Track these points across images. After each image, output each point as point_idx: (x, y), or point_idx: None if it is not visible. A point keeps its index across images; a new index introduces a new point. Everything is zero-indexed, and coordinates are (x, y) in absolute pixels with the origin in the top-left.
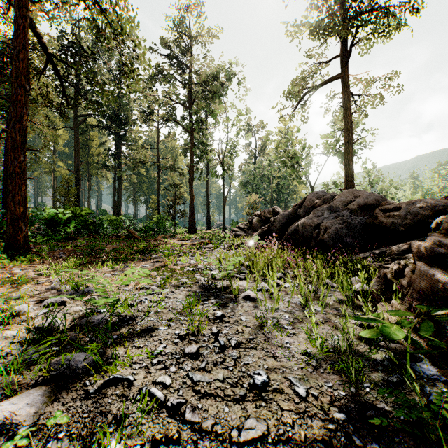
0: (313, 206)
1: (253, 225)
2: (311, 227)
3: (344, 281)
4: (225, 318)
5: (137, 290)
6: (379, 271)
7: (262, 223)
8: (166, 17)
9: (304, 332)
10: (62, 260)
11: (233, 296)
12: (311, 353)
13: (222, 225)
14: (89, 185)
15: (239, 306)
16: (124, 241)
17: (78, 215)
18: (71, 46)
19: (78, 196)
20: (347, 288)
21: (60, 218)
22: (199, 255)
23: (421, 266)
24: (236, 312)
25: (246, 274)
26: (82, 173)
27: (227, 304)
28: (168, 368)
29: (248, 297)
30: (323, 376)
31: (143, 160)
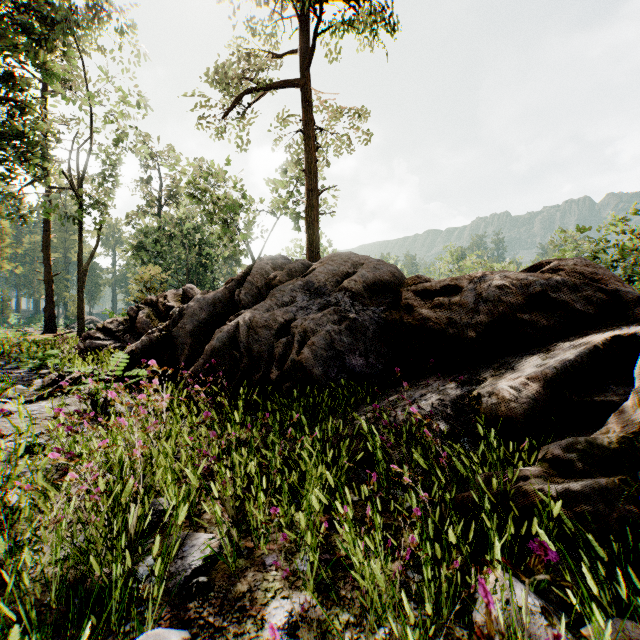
0: (268, 284)
1: (137, 323)
2: (269, 330)
3: None
4: None
5: None
6: None
7: (159, 320)
8: None
9: None
10: None
11: None
12: None
13: (78, 324)
14: None
15: None
16: None
17: None
18: None
19: None
20: None
21: None
22: None
23: None
24: None
25: None
26: None
27: None
28: None
29: None
30: None
31: None
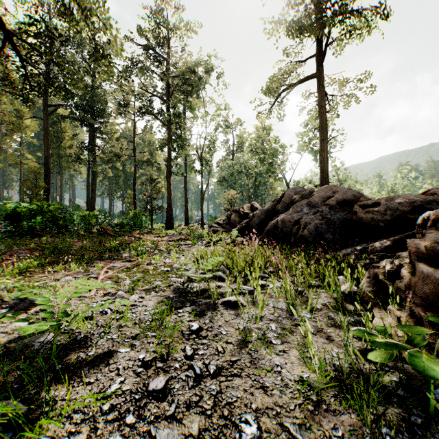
0: (291, 202)
1: (231, 220)
2: (290, 222)
3: (330, 281)
4: (202, 332)
5: (100, 297)
6: (368, 271)
7: (240, 219)
8: (143, 8)
9: (296, 348)
10: (19, 260)
11: (211, 301)
12: (308, 379)
13: (201, 221)
14: (61, 178)
15: (218, 315)
16: (97, 238)
17: (46, 210)
18: (33, 24)
19: (48, 190)
20: (336, 289)
21: (24, 213)
22: (175, 252)
23: (423, 267)
24: (216, 323)
25: (225, 274)
26: (53, 166)
27: (205, 313)
28: (123, 417)
29: (228, 303)
30: (327, 416)
31: (118, 154)
